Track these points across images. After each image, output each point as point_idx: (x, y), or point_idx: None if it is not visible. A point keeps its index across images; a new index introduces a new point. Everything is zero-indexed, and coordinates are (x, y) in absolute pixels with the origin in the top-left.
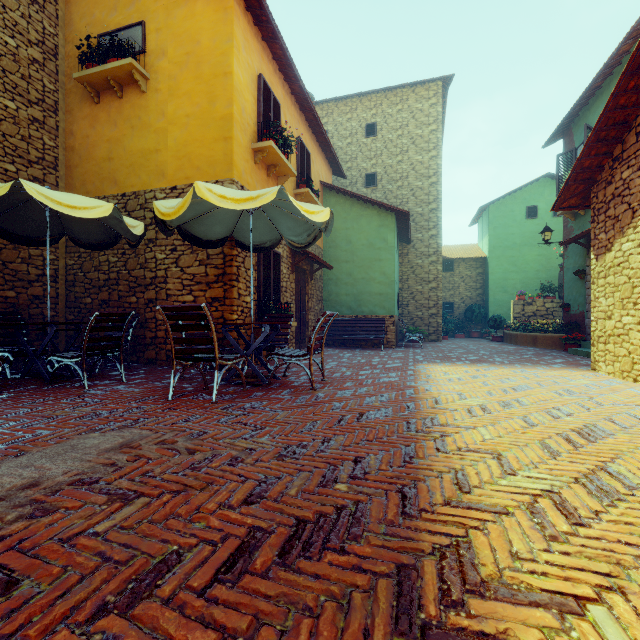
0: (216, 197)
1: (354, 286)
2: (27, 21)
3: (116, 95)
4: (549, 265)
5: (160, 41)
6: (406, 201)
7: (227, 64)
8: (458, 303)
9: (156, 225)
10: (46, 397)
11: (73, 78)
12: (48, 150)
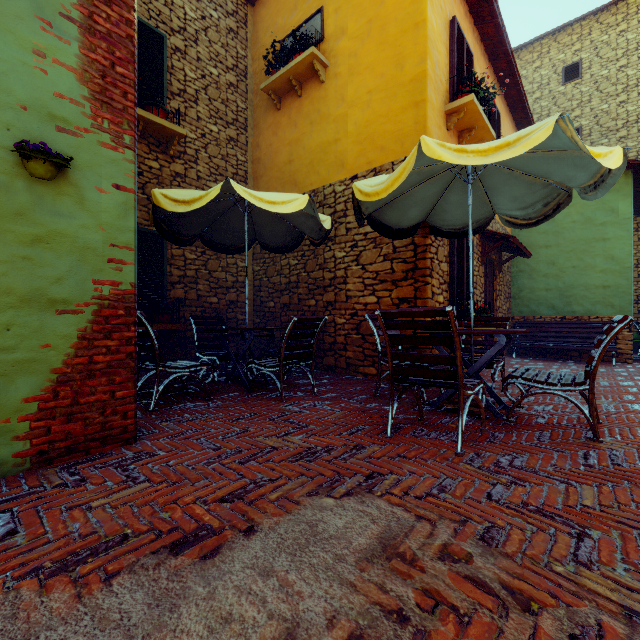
0: (451, 153)
1: (559, 278)
2: (225, 50)
3: (296, 95)
4: None
5: (339, 20)
6: (634, 155)
7: (418, 12)
8: None
9: (335, 221)
10: (251, 411)
11: (260, 89)
12: (240, 165)
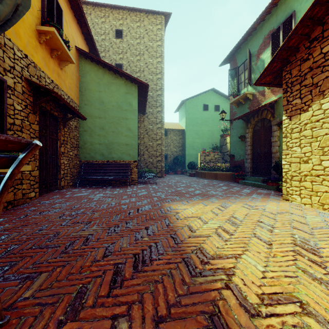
0: None
1: (106, 137)
2: None
3: None
4: (213, 136)
5: None
6: None
7: None
8: (170, 154)
9: None
10: None
11: None
12: None
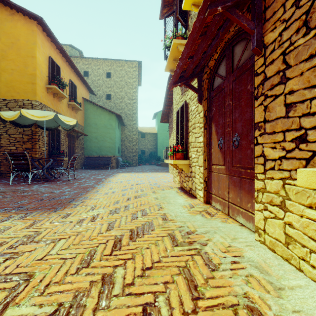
0: (30, 115)
1: (98, 143)
2: None
3: None
4: None
5: None
6: (124, 108)
7: (33, 53)
8: (147, 151)
9: None
10: None
11: None
12: None
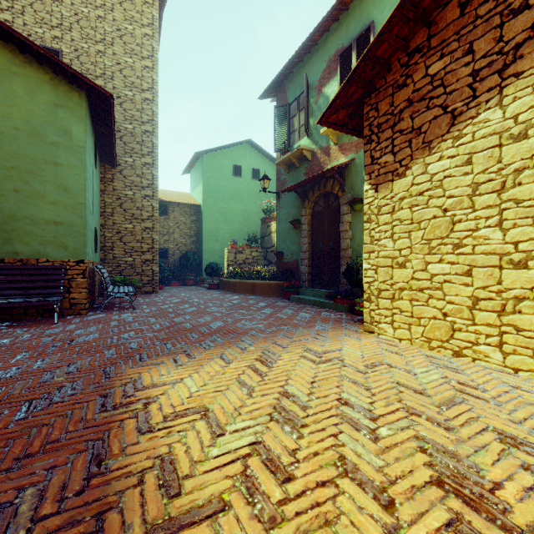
0: None
1: None
2: None
3: None
4: (250, 220)
5: None
6: None
7: None
8: (173, 249)
9: None
10: None
11: None
12: None
